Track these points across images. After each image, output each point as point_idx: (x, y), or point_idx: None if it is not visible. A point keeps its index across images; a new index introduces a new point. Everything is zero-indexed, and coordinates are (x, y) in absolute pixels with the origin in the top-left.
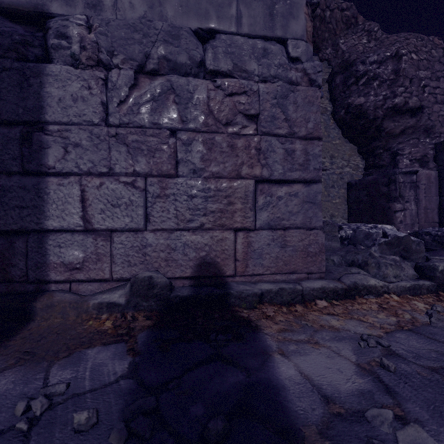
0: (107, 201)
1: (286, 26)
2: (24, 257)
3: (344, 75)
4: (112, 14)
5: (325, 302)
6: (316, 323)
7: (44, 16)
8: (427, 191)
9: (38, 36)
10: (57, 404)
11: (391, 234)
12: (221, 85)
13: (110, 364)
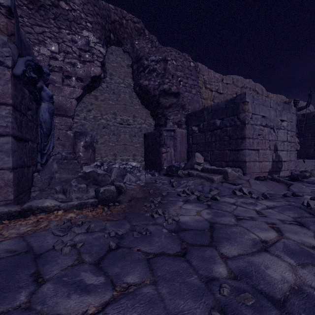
0: None
1: None
2: None
3: (137, 64)
4: None
5: None
6: None
7: None
8: (181, 141)
9: None
10: None
11: (84, 171)
12: None
13: None
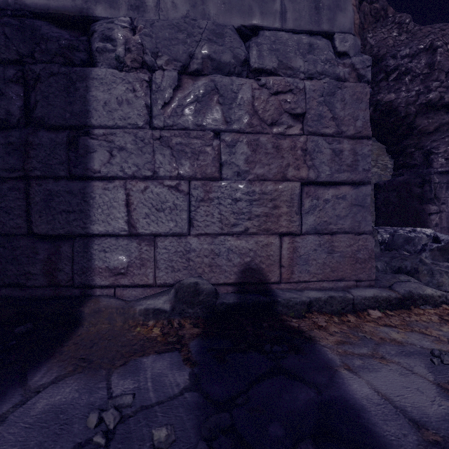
0: (151, 205)
1: (333, 19)
2: (70, 261)
3: (372, 70)
4: (154, 15)
5: (379, 312)
6: (375, 335)
7: (88, 20)
8: None
9: (82, 40)
10: (128, 417)
11: (444, 239)
12: (266, 84)
13: (170, 375)
